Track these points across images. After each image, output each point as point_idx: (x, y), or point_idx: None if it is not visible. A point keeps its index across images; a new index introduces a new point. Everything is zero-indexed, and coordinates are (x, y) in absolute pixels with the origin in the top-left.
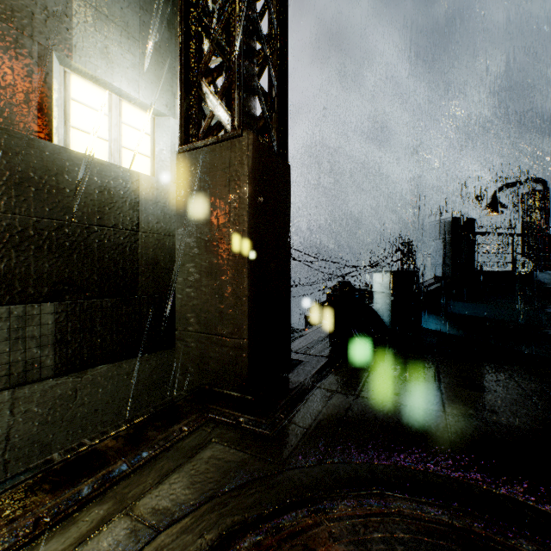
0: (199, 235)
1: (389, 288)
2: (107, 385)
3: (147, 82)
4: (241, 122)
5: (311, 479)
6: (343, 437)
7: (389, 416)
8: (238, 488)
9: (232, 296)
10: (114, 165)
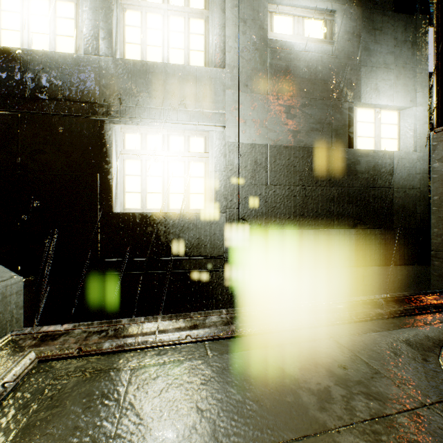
0: None
1: None
2: (377, 278)
3: (398, 92)
4: None
5: None
6: None
7: None
8: None
9: None
10: (380, 151)
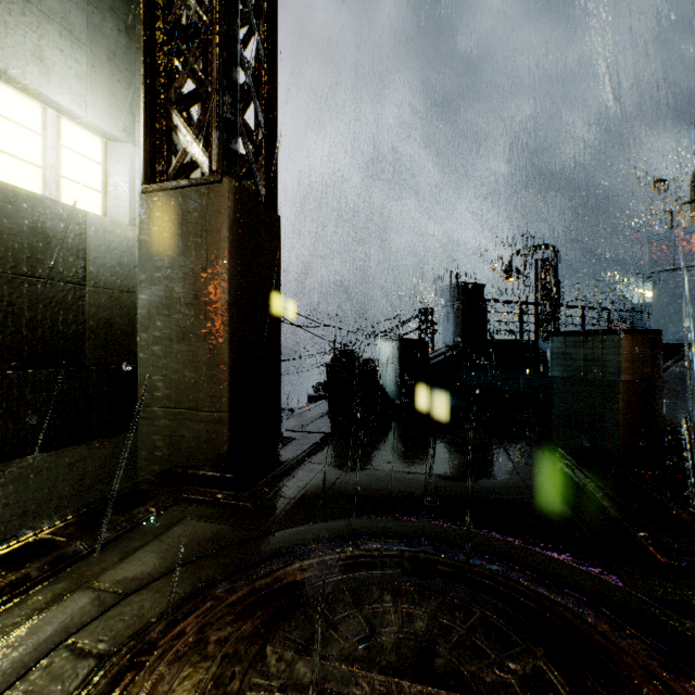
0: (169, 293)
1: (397, 359)
2: (41, 479)
3: (98, 98)
4: (221, 167)
5: (290, 538)
6: (328, 502)
7: (377, 481)
8: (213, 553)
9: (209, 364)
10: (52, 200)
